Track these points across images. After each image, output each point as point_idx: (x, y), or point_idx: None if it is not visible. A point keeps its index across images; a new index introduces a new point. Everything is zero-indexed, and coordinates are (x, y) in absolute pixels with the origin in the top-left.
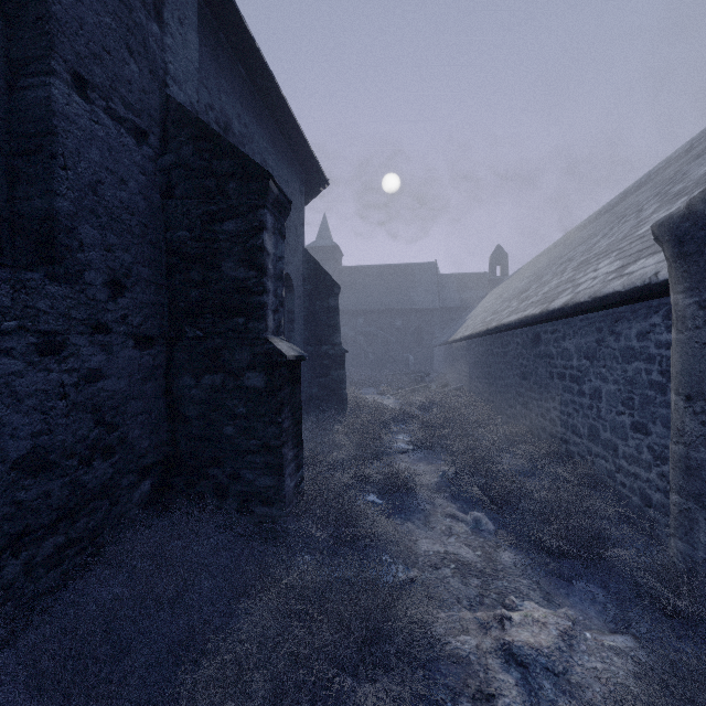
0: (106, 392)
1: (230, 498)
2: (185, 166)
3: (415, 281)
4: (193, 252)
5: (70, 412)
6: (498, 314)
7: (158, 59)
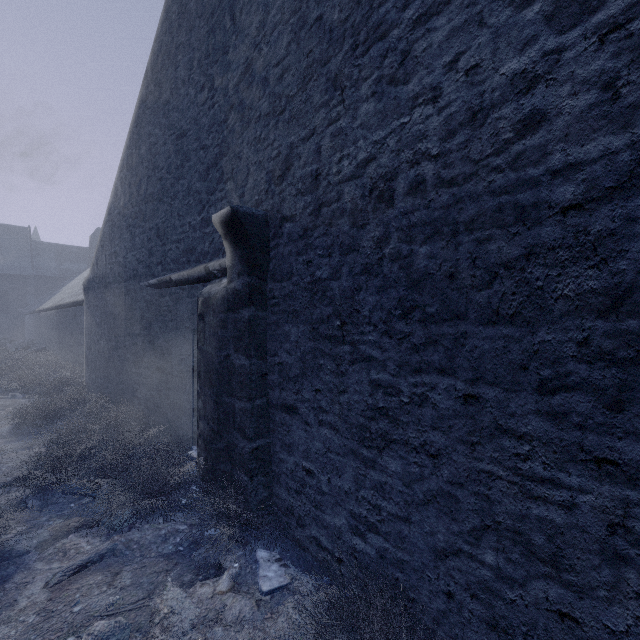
0: None
1: None
2: None
3: None
4: None
5: None
6: (68, 295)
7: None
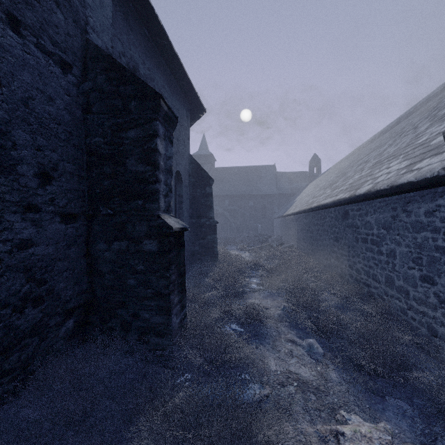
0: (36, 256)
1: (132, 331)
2: (100, 90)
3: (261, 177)
4: (106, 152)
5: (4, 272)
6: (317, 198)
7: (80, 12)
